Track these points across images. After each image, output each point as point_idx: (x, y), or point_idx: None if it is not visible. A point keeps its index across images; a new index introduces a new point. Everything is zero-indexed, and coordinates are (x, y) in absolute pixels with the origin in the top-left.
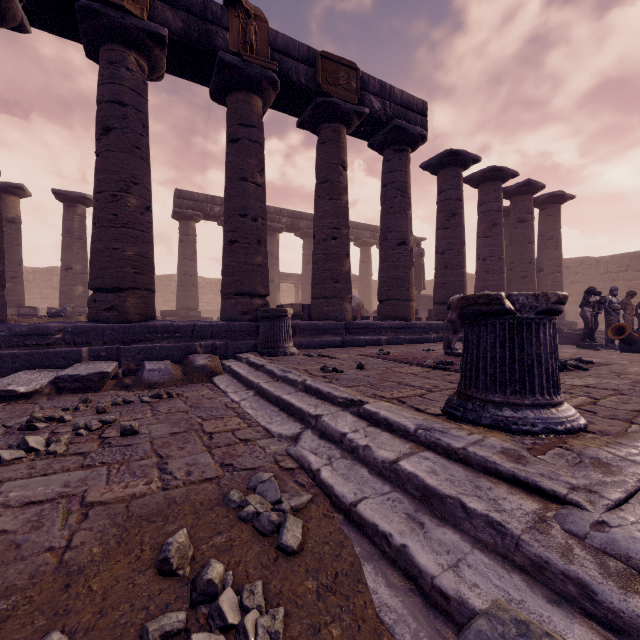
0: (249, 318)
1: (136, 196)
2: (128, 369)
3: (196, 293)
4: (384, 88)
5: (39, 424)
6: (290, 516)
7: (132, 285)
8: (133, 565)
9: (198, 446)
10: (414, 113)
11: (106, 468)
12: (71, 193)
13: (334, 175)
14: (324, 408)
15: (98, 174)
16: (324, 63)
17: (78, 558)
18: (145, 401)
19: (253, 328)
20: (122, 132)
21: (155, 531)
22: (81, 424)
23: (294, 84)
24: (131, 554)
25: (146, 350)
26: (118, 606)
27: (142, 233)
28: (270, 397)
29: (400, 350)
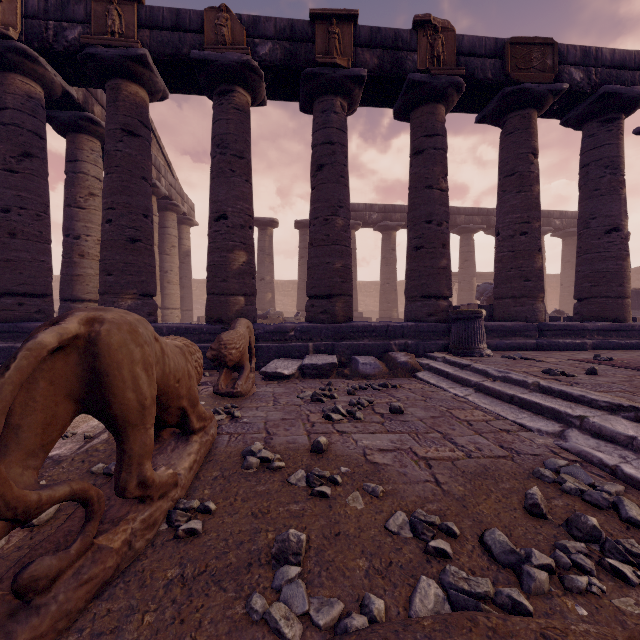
0: (435, 319)
1: (341, 217)
2: (340, 362)
3: (356, 296)
4: (588, 54)
5: (323, 398)
6: (623, 497)
7: (339, 292)
8: (500, 504)
9: (465, 429)
10: (630, 71)
11: (408, 435)
12: (264, 219)
13: (523, 166)
14: (583, 410)
15: (314, 204)
16: (513, 50)
17: (453, 490)
18: (378, 389)
19: (439, 329)
20: (332, 166)
21: (494, 485)
22: (354, 401)
23: (480, 82)
24: (490, 497)
25: (353, 346)
26: (515, 527)
27: (345, 248)
28: (499, 395)
29: (621, 356)
